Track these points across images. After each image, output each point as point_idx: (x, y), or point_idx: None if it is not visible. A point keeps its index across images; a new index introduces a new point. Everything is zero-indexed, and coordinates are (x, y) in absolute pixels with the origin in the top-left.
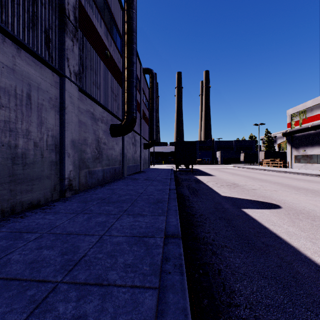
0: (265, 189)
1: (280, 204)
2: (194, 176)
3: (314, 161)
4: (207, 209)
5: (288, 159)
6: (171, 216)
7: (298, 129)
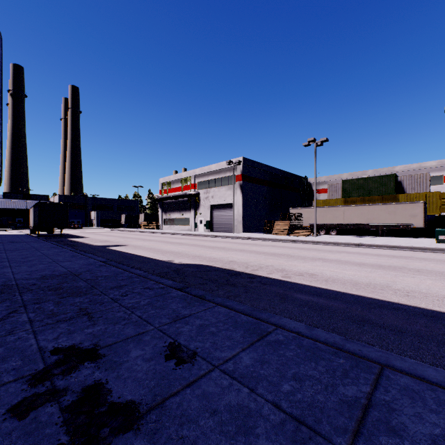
0: (126, 241)
1: (127, 245)
2: (66, 239)
3: (175, 223)
4: (87, 249)
5: (160, 222)
6: (69, 248)
7: (165, 197)
